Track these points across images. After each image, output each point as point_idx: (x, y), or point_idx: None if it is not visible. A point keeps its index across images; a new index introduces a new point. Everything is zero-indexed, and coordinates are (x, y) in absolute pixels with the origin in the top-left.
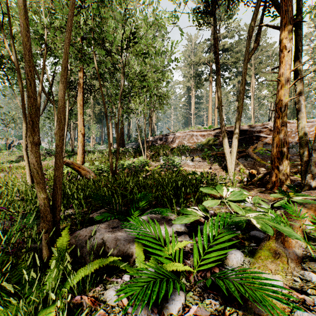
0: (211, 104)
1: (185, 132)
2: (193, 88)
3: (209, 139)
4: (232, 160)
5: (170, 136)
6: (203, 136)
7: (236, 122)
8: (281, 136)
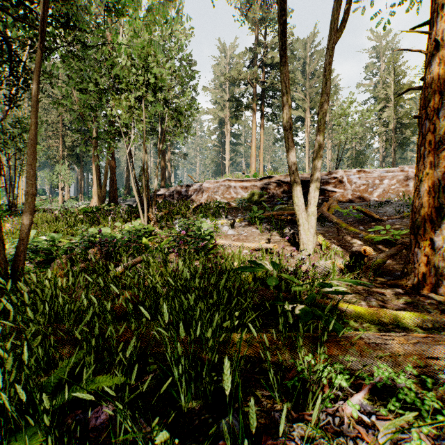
0: (255, 144)
1: (218, 181)
2: (228, 120)
3: (253, 194)
4: (310, 226)
5: (194, 187)
6: (245, 188)
7: (316, 155)
8: (438, 173)
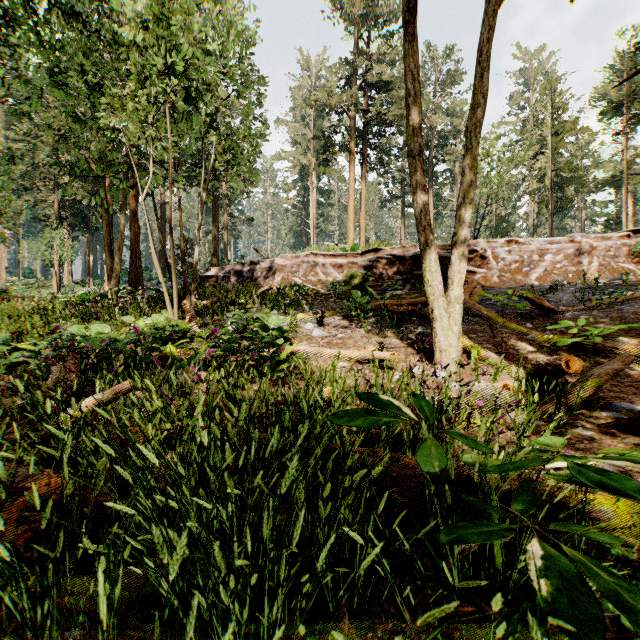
0: (353, 203)
1: (299, 256)
2: (314, 169)
3: (352, 276)
4: (452, 321)
5: (262, 265)
6: (338, 266)
7: (462, 200)
8: None
